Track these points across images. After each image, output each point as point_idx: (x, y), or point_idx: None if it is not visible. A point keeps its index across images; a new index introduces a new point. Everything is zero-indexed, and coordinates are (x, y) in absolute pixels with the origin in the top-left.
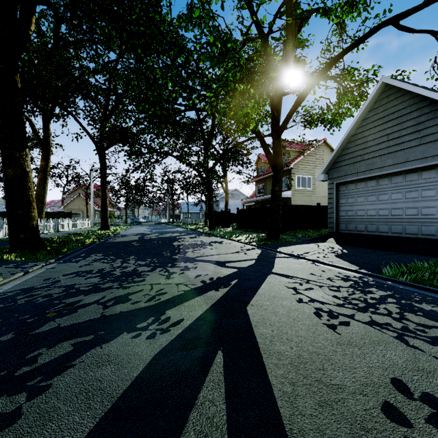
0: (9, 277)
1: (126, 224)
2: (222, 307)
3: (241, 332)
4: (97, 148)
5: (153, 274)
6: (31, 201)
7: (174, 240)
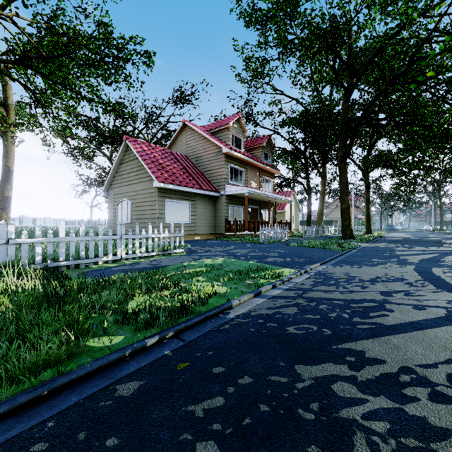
0: (361, 244)
1: (381, 231)
2: (448, 252)
3: (450, 254)
4: (363, 174)
5: (420, 247)
6: (350, 217)
7: (435, 241)
